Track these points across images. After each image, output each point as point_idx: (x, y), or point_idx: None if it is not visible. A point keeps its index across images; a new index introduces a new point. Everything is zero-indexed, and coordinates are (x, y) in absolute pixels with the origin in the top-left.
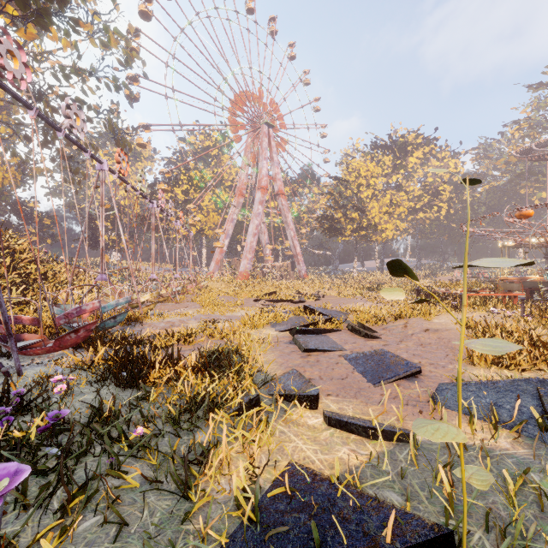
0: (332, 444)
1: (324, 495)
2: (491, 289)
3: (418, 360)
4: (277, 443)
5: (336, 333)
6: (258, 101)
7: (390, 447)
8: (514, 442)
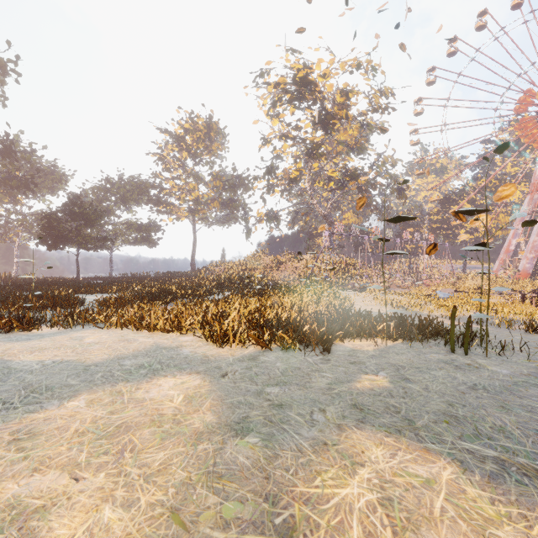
0: None
1: None
2: None
3: None
4: None
5: None
6: None
7: None
8: None
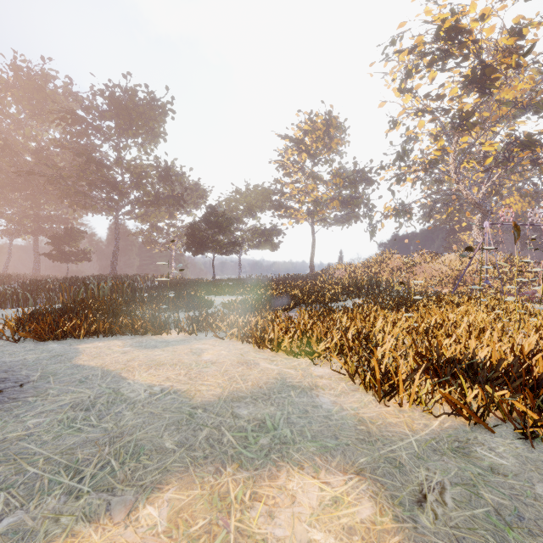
0: None
1: None
2: None
3: None
4: None
5: None
6: None
7: None
8: None
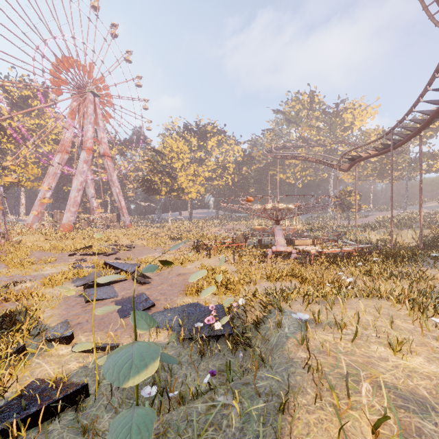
0: (68, 362)
1: (42, 389)
2: (233, 241)
3: (160, 297)
4: (31, 370)
5: (122, 283)
6: (83, 70)
7: (103, 355)
8: (167, 337)
